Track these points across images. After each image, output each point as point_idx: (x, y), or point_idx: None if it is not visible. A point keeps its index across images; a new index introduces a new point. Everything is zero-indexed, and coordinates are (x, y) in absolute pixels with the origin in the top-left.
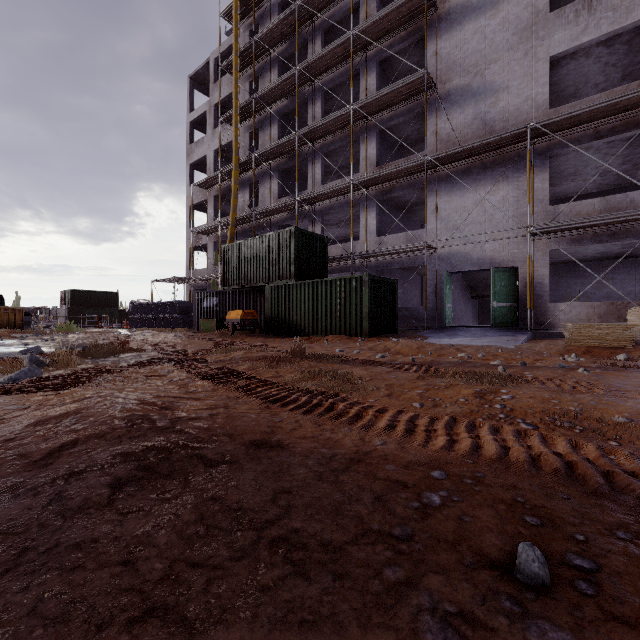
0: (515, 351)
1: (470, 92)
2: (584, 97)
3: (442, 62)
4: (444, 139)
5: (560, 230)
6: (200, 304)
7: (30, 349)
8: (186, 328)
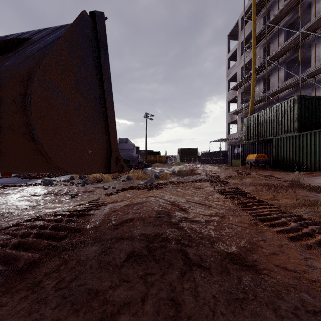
0: None
1: None
2: None
3: None
4: None
5: None
6: (232, 151)
7: (161, 171)
8: (225, 164)
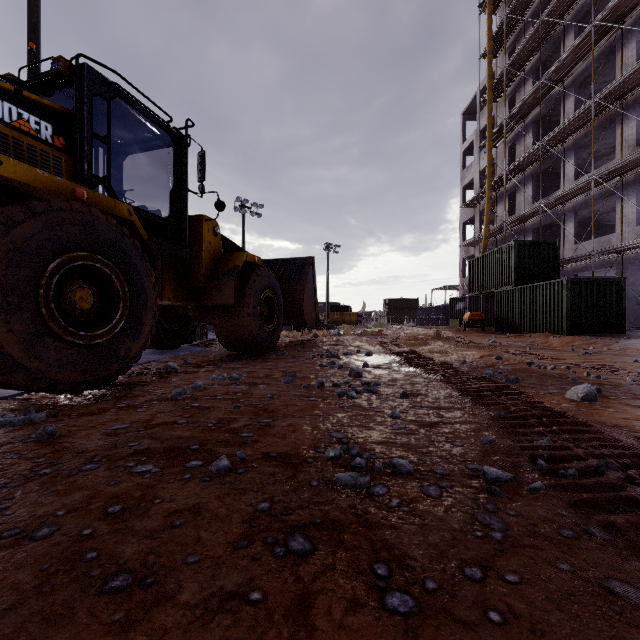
0: None
1: None
2: None
3: None
4: None
5: None
6: (453, 307)
7: None
8: (448, 326)
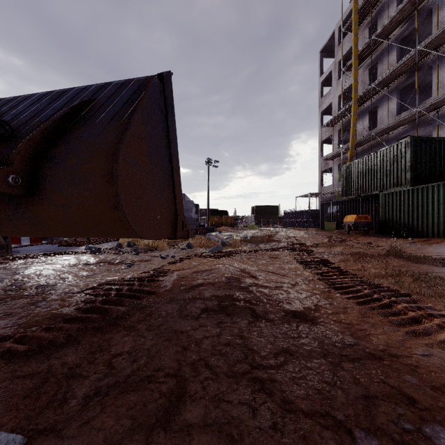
0: None
1: None
2: None
3: None
4: None
5: None
6: (325, 211)
7: (229, 237)
8: (316, 228)
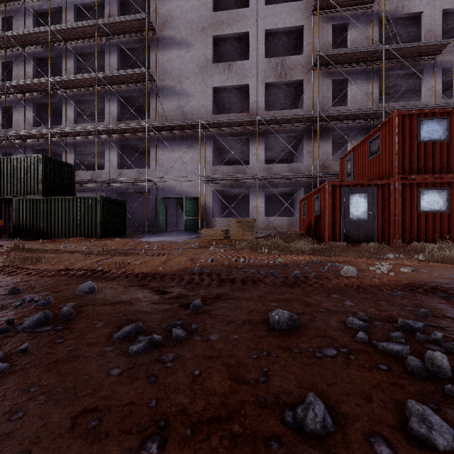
0: (178, 243)
1: (175, 91)
2: (235, 111)
3: (160, 67)
4: (161, 115)
5: (216, 180)
6: None
7: None
8: None
